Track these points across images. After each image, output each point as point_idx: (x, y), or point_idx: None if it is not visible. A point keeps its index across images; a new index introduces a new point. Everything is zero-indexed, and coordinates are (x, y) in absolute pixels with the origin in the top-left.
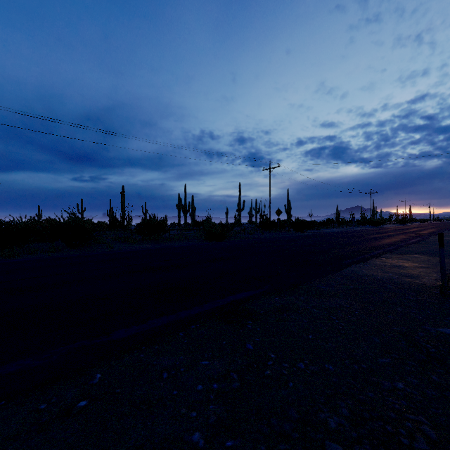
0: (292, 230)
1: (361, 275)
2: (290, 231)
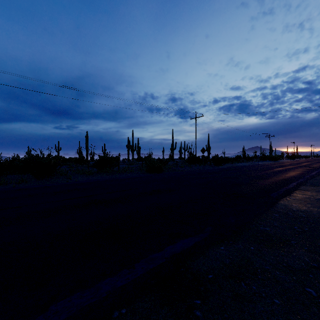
0: (213, 164)
1: (295, 210)
2: (211, 165)
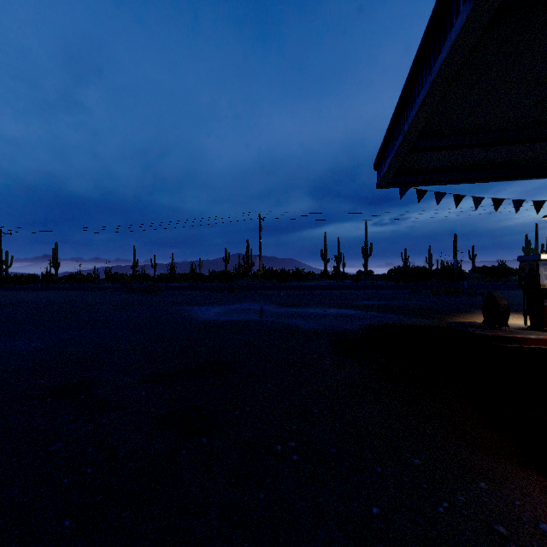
0: None
1: None
2: None
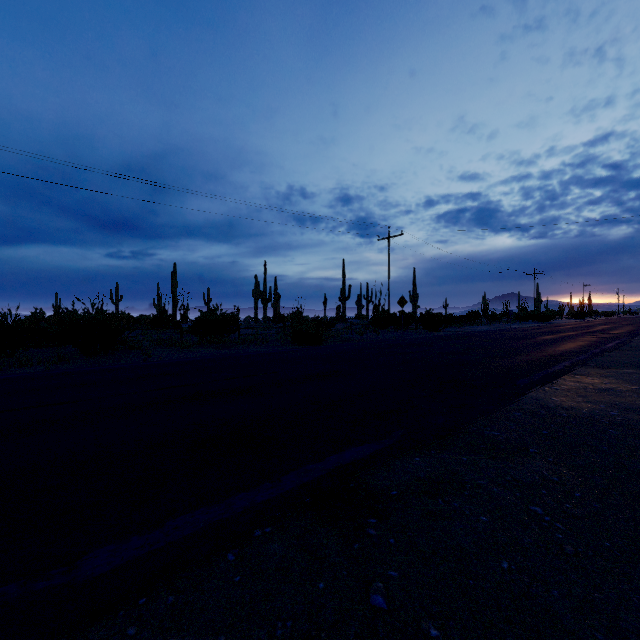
0: (422, 329)
1: (552, 407)
2: (419, 330)
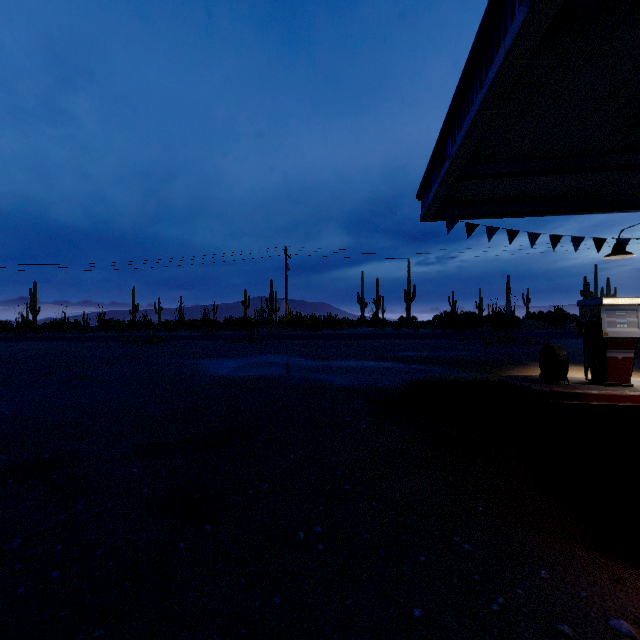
0: None
1: None
2: None
